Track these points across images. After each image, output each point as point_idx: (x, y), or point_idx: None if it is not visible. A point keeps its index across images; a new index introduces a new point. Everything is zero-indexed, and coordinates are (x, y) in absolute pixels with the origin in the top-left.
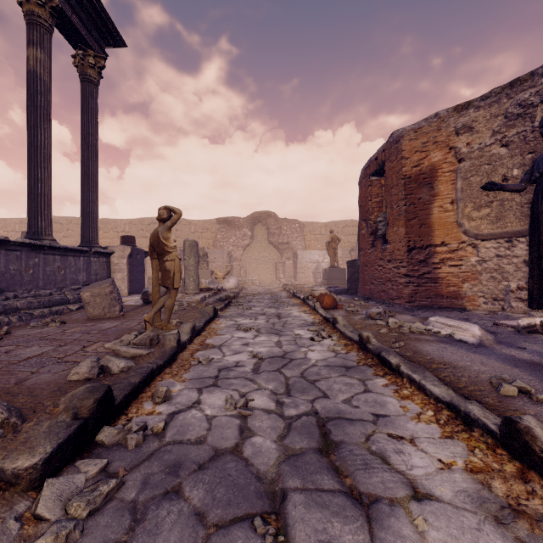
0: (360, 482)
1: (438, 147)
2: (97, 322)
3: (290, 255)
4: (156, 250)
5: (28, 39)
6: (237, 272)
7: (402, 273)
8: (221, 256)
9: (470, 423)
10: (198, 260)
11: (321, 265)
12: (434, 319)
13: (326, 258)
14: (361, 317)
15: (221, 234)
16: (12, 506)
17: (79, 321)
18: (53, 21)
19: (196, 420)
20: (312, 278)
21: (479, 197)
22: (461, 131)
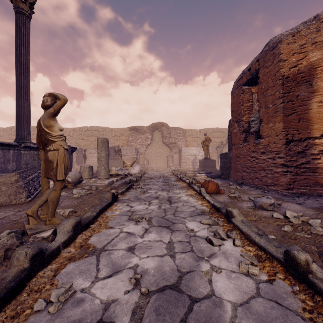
0: None
1: (317, 47)
2: None
3: (176, 151)
4: (40, 139)
5: None
6: (142, 162)
7: (279, 163)
8: (131, 151)
9: None
10: (108, 153)
11: (197, 157)
12: None
13: (200, 152)
14: (250, 206)
15: (131, 137)
16: None
17: None
18: None
19: None
20: (191, 166)
21: None
22: None
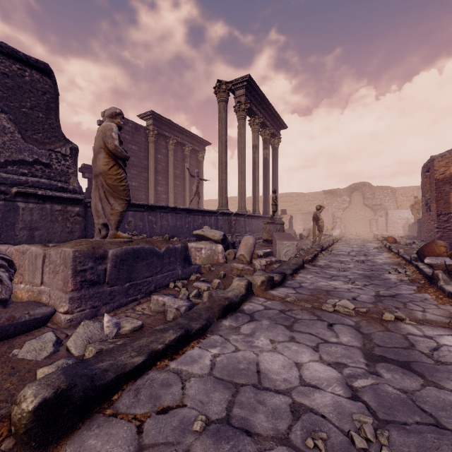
0: (368, 256)
1: None
2: None
3: (382, 214)
4: (315, 219)
5: (264, 147)
6: (338, 226)
7: (435, 227)
8: (327, 216)
9: (396, 254)
10: None
11: (410, 221)
12: None
13: None
14: (403, 245)
15: (326, 201)
16: (319, 253)
17: None
18: (270, 137)
19: (339, 253)
20: (401, 231)
21: None
22: None
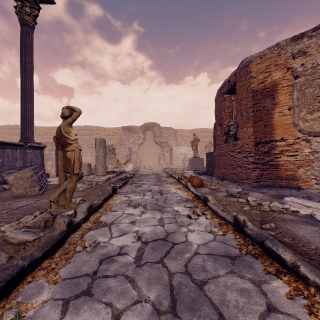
0: None
1: (278, 68)
2: (16, 201)
3: (168, 150)
4: (60, 142)
5: None
6: (135, 160)
7: (250, 161)
8: (124, 150)
9: None
10: (105, 152)
11: (187, 156)
12: (290, 199)
13: (190, 151)
14: (224, 195)
15: (124, 136)
16: None
17: (2, 200)
18: None
19: None
20: (182, 164)
21: (312, 103)
22: (297, 55)
